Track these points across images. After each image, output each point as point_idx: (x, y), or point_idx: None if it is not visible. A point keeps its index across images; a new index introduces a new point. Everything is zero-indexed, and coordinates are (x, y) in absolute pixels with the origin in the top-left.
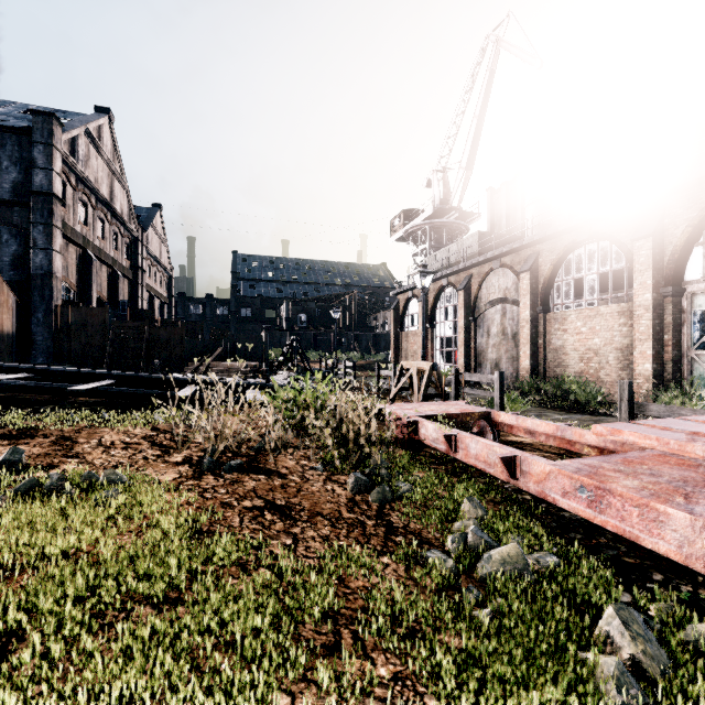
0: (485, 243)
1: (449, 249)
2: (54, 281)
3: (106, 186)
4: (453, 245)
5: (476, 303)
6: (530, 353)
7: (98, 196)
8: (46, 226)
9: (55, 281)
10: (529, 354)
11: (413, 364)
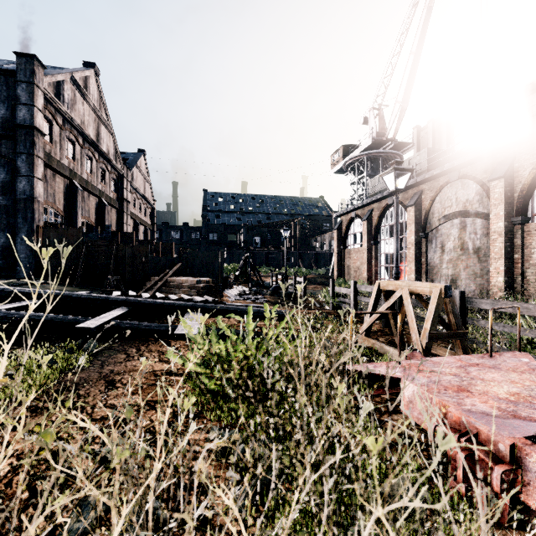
0: (434, 160)
1: None
2: (35, 205)
3: (92, 129)
4: None
5: (427, 218)
6: (504, 268)
7: (84, 136)
8: (28, 155)
9: (37, 205)
10: (503, 270)
11: (401, 284)
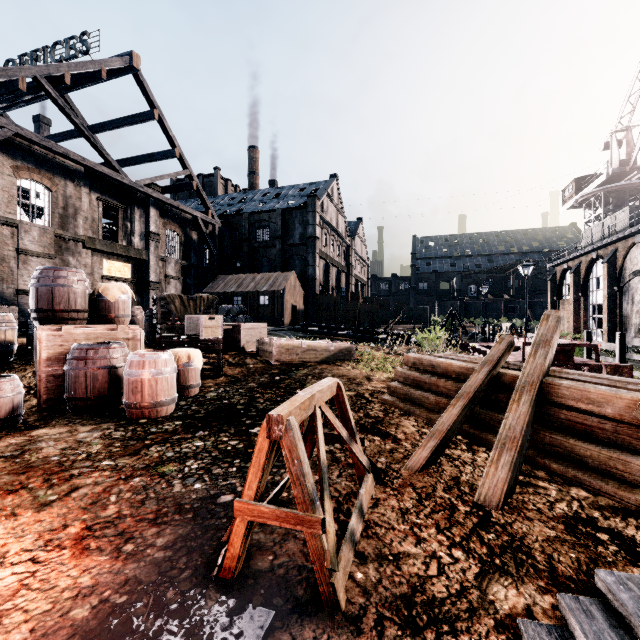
0: (638, 216)
1: (603, 223)
2: (316, 282)
3: (335, 220)
4: (606, 219)
5: (621, 274)
6: None
7: (331, 228)
8: (313, 254)
9: (316, 282)
10: None
11: (505, 324)
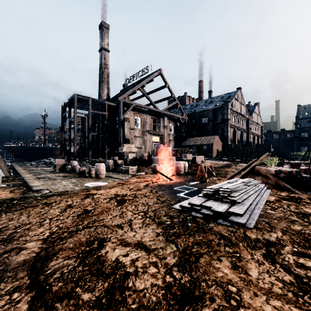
0: None
1: None
2: (228, 138)
3: (239, 109)
4: None
5: None
6: None
7: (237, 113)
8: (227, 126)
9: (228, 138)
10: None
11: None
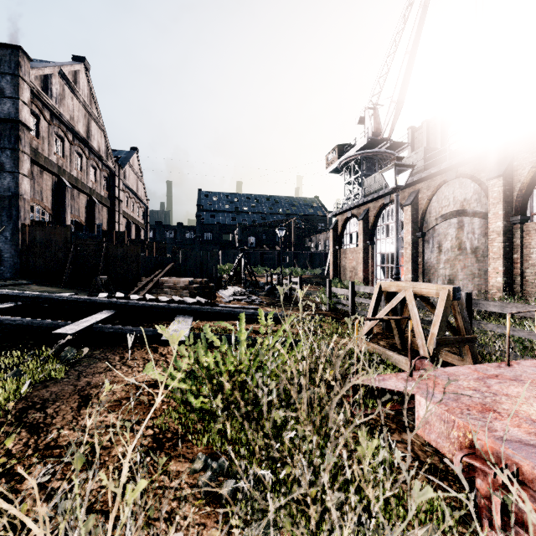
0: (430, 159)
1: None
2: (21, 202)
3: (82, 125)
4: None
5: (424, 218)
6: (503, 268)
7: (74, 132)
8: (13, 151)
9: (22, 202)
10: (502, 270)
11: (404, 285)
